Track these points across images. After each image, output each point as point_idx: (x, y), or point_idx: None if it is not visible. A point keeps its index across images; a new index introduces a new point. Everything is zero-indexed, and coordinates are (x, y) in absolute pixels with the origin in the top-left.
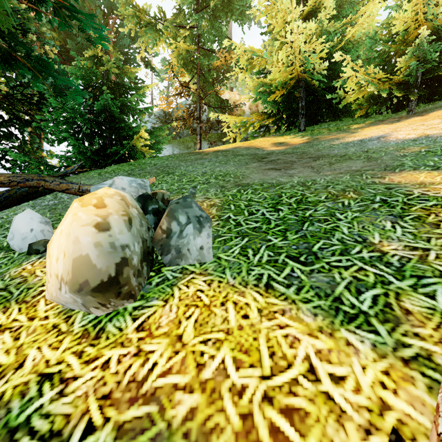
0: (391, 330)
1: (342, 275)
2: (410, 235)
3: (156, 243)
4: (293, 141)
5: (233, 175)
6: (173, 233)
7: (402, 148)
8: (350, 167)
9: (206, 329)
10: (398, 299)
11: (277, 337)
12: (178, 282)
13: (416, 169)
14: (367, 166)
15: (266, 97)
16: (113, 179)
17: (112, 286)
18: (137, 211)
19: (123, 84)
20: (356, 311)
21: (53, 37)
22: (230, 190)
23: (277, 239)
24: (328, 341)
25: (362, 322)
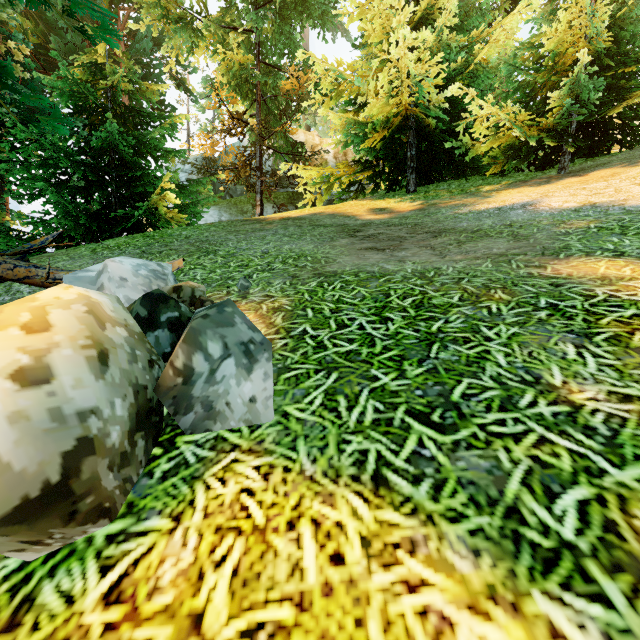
0: (633, 593)
1: (513, 455)
2: (612, 370)
3: (163, 394)
4: (399, 207)
5: (310, 258)
6: (197, 374)
7: (561, 221)
8: (490, 249)
9: (256, 594)
10: (627, 511)
11: (406, 616)
12: (206, 470)
13: (589, 255)
14: (515, 247)
15: (359, 141)
16: (104, 262)
17: (54, 503)
18: (127, 332)
19: (139, 110)
20: (554, 541)
21: (25, 30)
22: (306, 283)
23: (389, 377)
24: (512, 627)
25: (571, 573)
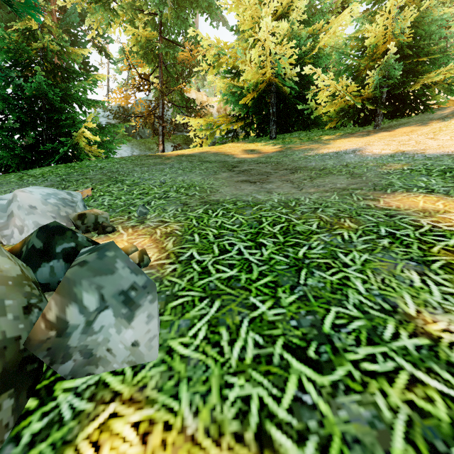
0: None
1: (390, 401)
2: None
3: (36, 346)
4: (265, 149)
5: (198, 188)
6: (72, 326)
7: (382, 164)
8: (334, 184)
9: None
10: None
11: None
12: (80, 430)
13: (409, 191)
14: (353, 183)
15: (236, 99)
16: (14, 192)
17: None
18: None
19: (66, 68)
20: None
21: None
22: (194, 210)
23: (266, 305)
24: None
25: None
